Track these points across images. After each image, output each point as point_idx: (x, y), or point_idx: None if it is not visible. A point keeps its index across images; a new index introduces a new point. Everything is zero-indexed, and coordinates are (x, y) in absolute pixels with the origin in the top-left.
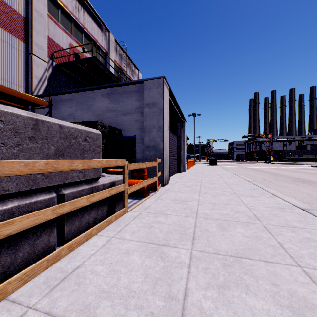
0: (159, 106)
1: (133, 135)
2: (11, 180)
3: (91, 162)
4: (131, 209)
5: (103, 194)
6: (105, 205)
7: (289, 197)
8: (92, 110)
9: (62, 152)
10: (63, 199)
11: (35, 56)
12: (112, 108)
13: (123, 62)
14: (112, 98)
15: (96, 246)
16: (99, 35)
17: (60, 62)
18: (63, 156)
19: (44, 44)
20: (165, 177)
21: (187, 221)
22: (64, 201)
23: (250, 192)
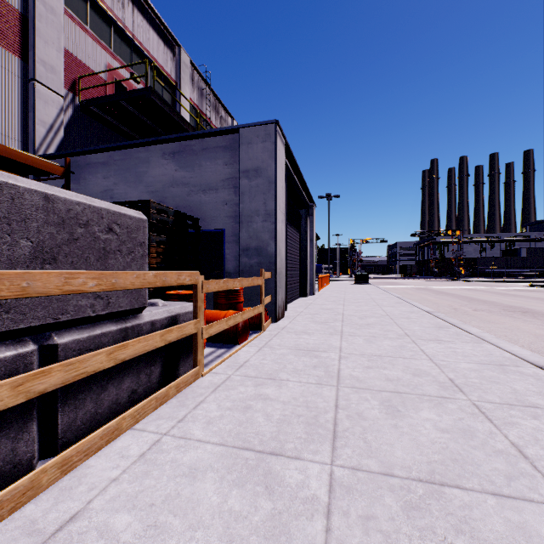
0: (267, 174)
1: (220, 229)
2: None
3: (120, 277)
4: (210, 368)
5: (149, 343)
6: (156, 364)
7: (507, 343)
8: (145, 183)
9: (50, 254)
10: (54, 357)
11: (41, 84)
12: (182, 179)
13: (205, 102)
14: (182, 160)
15: (126, 459)
16: (161, 52)
17: (89, 97)
18: (53, 263)
19: (59, 64)
20: (278, 304)
21: (321, 394)
22: (57, 361)
23: (434, 334)
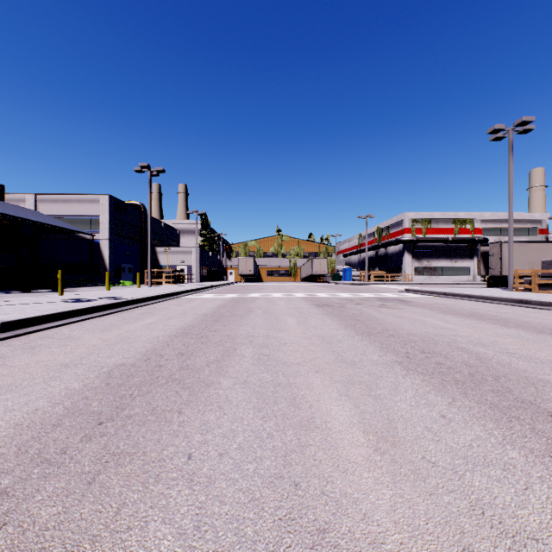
0: None
1: None
2: (546, 274)
3: None
4: None
5: None
6: None
7: None
8: None
9: None
10: None
11: None
12: None
13: None
14: None
15: None
16: None
17: None
18: None
19: None
20: None
21: None
22: None
23: None
